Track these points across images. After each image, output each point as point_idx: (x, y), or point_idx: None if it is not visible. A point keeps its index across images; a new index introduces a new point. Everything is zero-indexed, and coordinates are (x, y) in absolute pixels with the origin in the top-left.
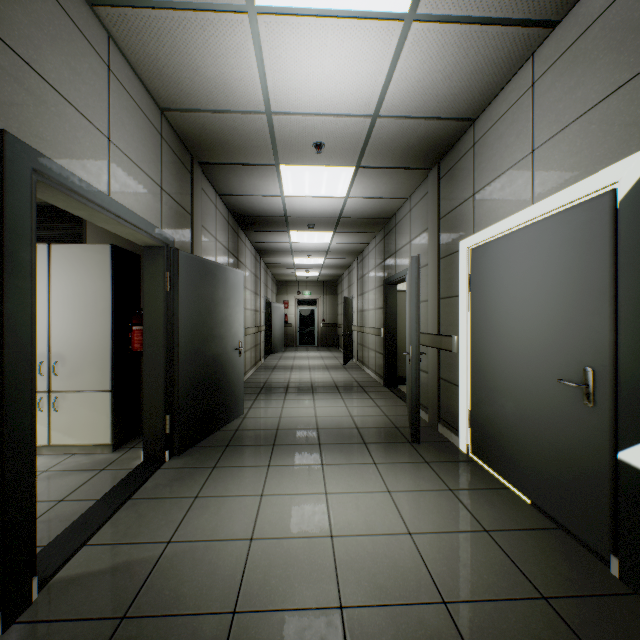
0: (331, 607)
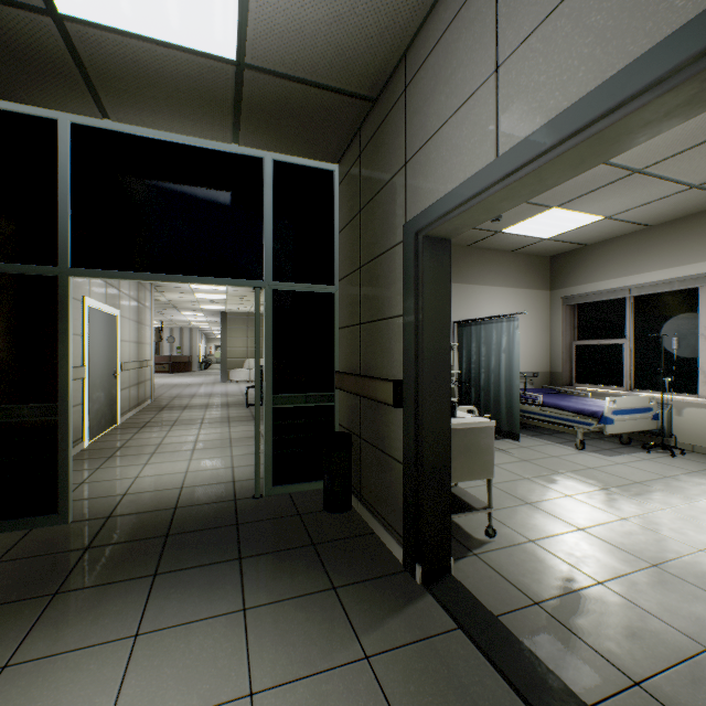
0: (148, 632)
